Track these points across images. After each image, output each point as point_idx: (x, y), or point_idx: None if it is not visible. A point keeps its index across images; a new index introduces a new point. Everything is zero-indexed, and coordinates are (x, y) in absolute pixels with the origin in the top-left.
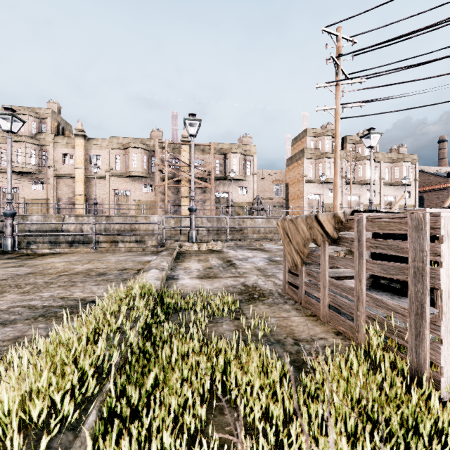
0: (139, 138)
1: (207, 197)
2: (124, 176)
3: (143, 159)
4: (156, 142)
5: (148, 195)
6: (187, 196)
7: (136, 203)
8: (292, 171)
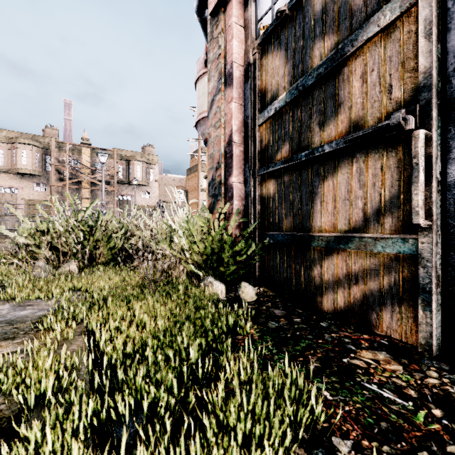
0: (30, 134)
1: (110, 200)
2: (10, 173)
3: (36, 157)
4: (52, 141)
5: (41, 195)
6: (88, 197)
7: (26, 202)
8: (191, 181)
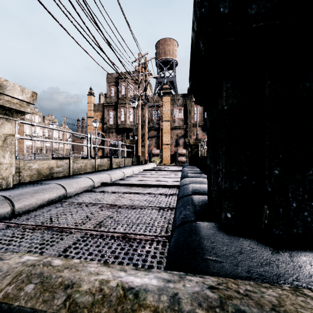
0: None
1: None
2: None
3: None
4: None
5: None
6: None
7: None
8: None
